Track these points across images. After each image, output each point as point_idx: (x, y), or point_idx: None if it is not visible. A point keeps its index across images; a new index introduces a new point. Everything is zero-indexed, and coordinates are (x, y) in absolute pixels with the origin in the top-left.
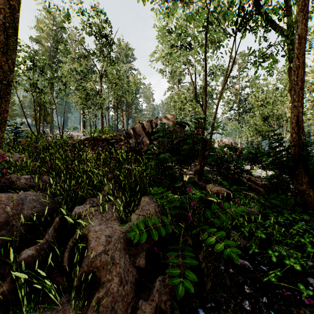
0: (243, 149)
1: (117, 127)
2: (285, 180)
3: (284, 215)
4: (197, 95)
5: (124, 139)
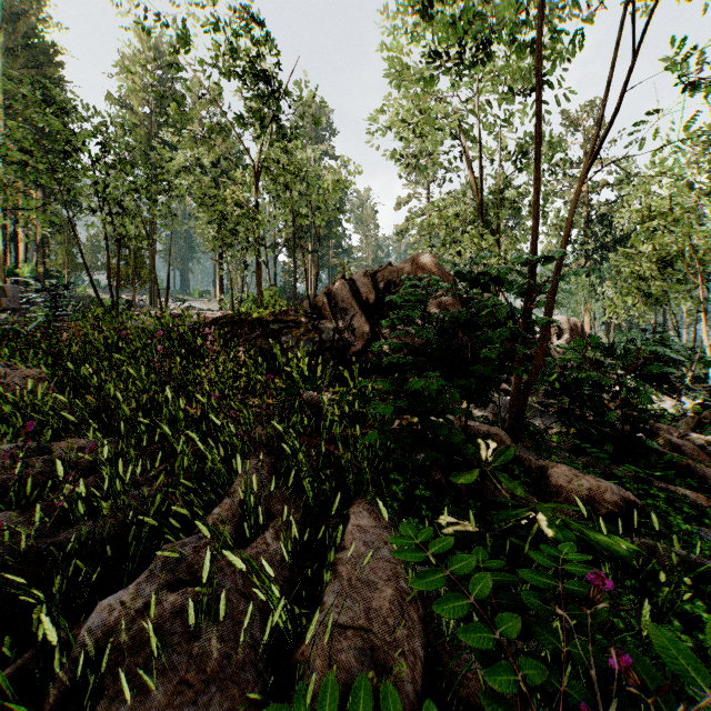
0: (644, 350)
1: (295, 290)
2: None
3: None
4: (486, 209)
5: (305, 320)
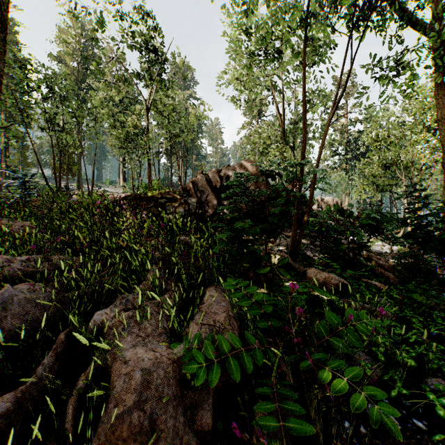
0: (361, 213)
1: (171, 181)
2: (429, 262)
3: (437, 321)
4: (287, 133)
5: (180, 197)
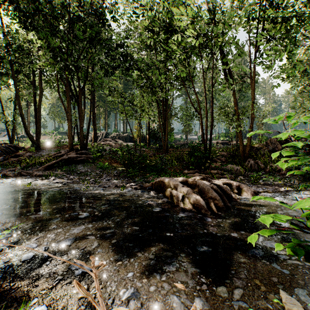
0: None
1: None
2: None
3: None
4: None
5: (265, 146)
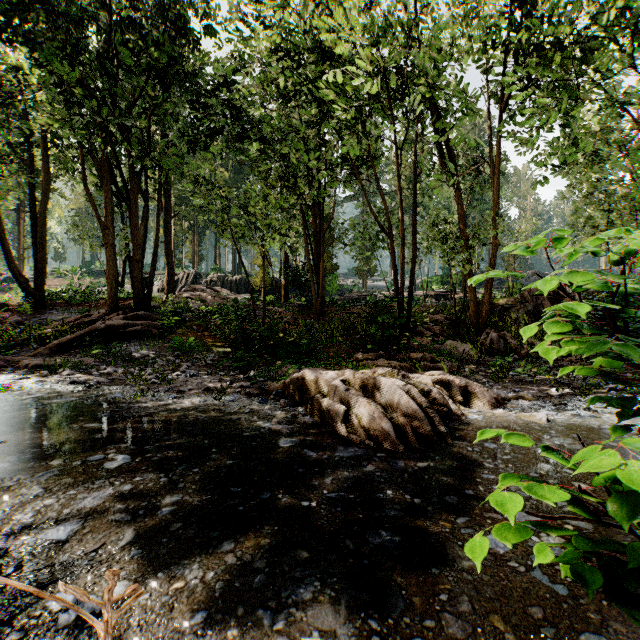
0: None
1: None
2: None
3: None
4: None
5: (519, 302)
